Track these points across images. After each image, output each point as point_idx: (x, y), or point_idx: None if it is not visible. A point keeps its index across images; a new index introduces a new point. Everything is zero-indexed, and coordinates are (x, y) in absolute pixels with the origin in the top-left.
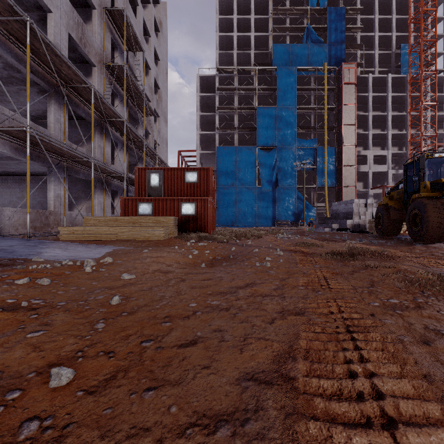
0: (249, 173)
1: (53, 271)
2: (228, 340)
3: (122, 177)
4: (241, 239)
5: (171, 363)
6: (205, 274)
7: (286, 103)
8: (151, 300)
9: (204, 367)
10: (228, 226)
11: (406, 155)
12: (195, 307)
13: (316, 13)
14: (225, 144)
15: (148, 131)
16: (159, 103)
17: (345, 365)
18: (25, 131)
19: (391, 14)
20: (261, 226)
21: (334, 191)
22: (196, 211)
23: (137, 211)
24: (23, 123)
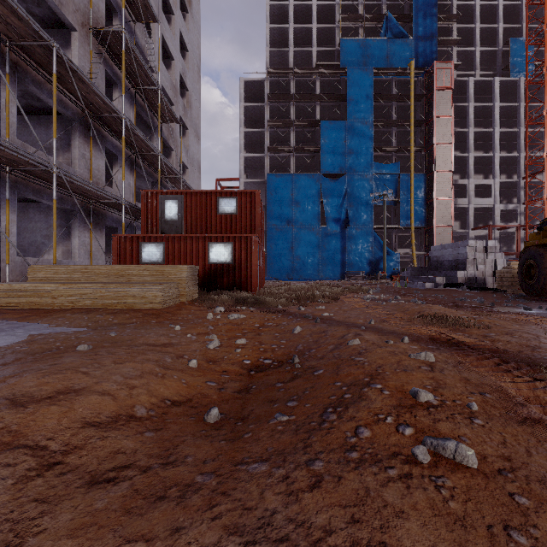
0: (310, 209)
1: None
2: None
3: (121, 205)
4: (308, 304)
5: None
6: None
7: (359, 115)
8: None
9: None
10: (282, 279)
11: (518, 185)
12: None
13: None
14: (277, 171)
15: (170, 146)
16: (187, 110)
17: None
18: None
19: None
20: (326, 279)
21: (423, 232)
22: (233, 256)
23: (139, 257)
24: None
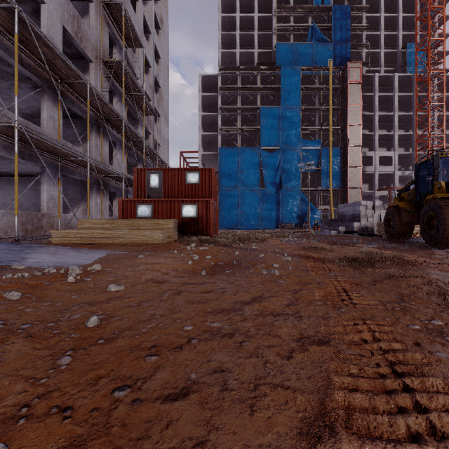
0: (252, 175)
1: (30, 281)
2: (233, 388)
3: (120, 177)
4: (245, 243)
5: (148, 434)
6: (205, 284)
7: (290, 102)
8: (138, 321)
9: (197, 443)
10: (231, 229)
11: (412, 156)
12: (191, 332)
13: (321, 11)
14: (227, 145)
15: (149, 131)
16: (160, 103)
17: (414, 446)
18: (13, 127)
19: (397, 12)
20: (264, 229)
21: (339, 192)
22: (198, 213)
23: (135, 214)
24: (11, 118)
